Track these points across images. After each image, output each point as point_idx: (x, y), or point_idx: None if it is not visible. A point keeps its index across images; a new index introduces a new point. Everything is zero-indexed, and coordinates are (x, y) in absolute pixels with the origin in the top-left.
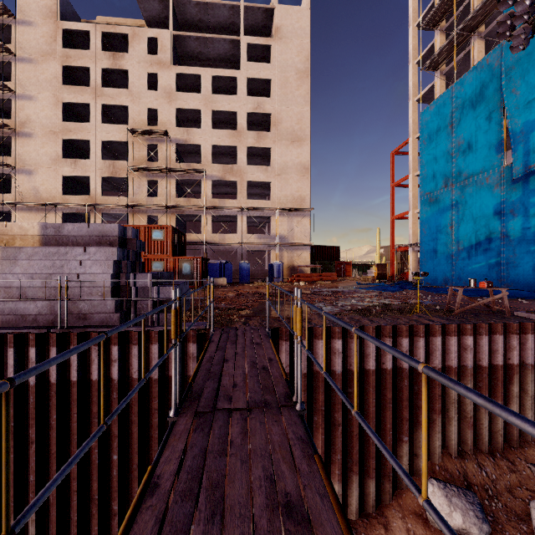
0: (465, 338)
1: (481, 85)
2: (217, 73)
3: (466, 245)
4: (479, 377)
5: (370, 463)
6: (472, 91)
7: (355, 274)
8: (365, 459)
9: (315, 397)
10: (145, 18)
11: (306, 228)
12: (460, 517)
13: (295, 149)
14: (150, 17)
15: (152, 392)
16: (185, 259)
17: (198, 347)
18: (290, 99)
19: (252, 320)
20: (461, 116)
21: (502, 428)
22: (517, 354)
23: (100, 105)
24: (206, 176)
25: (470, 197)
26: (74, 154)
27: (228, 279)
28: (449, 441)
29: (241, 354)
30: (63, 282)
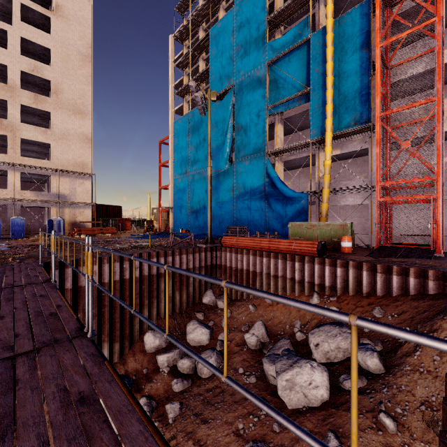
0: (169, 258)
1: (201, 119)
2: None
3: (195, 210)
4: (176, 276)
5: (116, 333)
6: (198, 120)
7: (134, 228)
8: (114, 332)
9: (79, 302)
10: None
11: (88, 190)
12: (158, 341)
13: (77, 120)
14: None
15: None
16: None
17: None
18: (72, 75)
19: (27, 260)
20: (193, 133)
21: (186, 299)
22: (192, 263)
23: None
24: None
25: (197, 182)
26: None
27: None
28: (161, 311)
29: (18, 273)
30: None
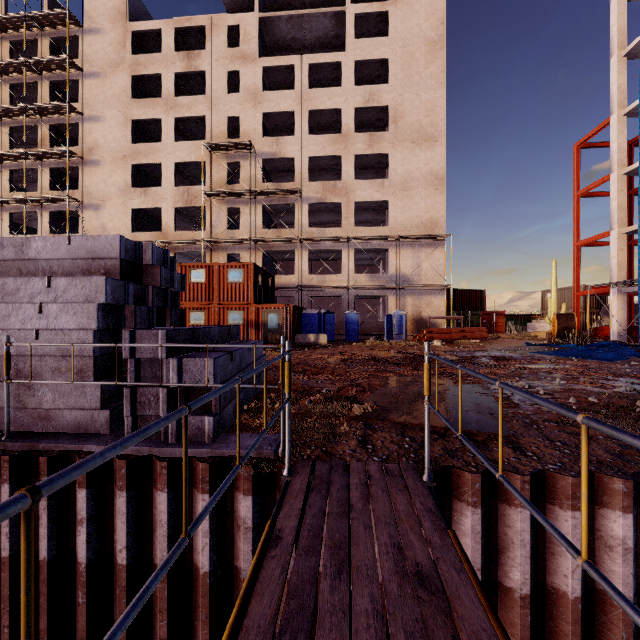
0: None
1: None
2: (315, 60)
3: None
4: None
5: None
6: None
7: (511, 329)
8: None
9: None
10: (226, 6)
11: (439, 264)
12: None
13: (423, 152)
14: (231, 4)
15: (156, 598)
16: (272, 308)
17: (256, 504)
18: (416, 83)
19: (377, 432)
20: None
21: None
22: None
23: (173, 119)
24: (300, 199)
25: None
26: (147, 183)
27: (330, 336)
28: None
29: None
30: (11, 347)
